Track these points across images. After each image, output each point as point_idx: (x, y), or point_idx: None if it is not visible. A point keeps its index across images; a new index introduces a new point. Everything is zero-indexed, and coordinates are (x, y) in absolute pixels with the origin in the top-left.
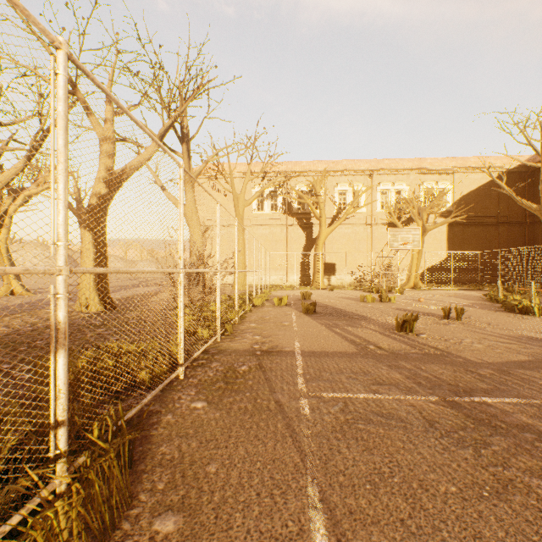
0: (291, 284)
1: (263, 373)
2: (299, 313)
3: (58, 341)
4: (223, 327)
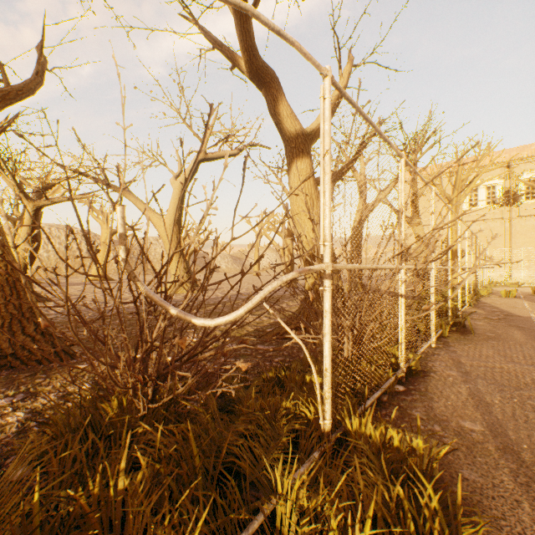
0: (515, 281)
1: (509, 320)
2: (531, 303)
3: (449, 286)
4: (464, 303)
